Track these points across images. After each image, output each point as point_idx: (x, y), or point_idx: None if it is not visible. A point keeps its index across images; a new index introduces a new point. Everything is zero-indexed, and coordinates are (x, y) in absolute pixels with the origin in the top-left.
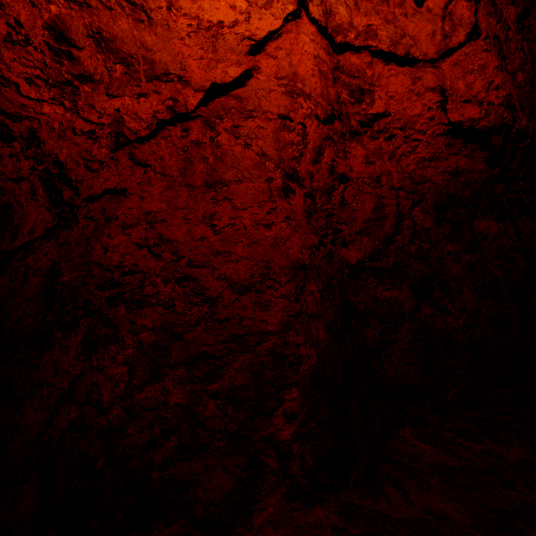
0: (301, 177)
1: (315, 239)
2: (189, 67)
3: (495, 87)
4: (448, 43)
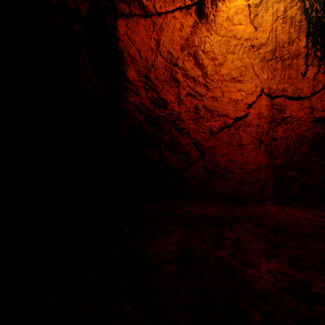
0: (262, 141)
1: (268, 158)
2: (229, 112)
3: None
4: (315, 89)
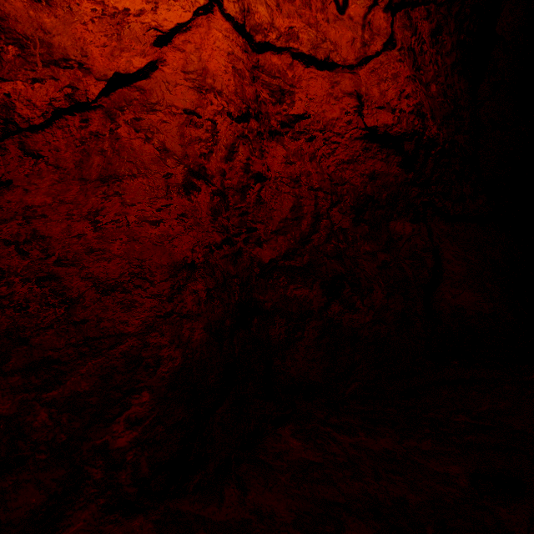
0: (209, 174)
1: (218, 237)
2: (91, 54)
3: (406, 96)
4: (367, 51)
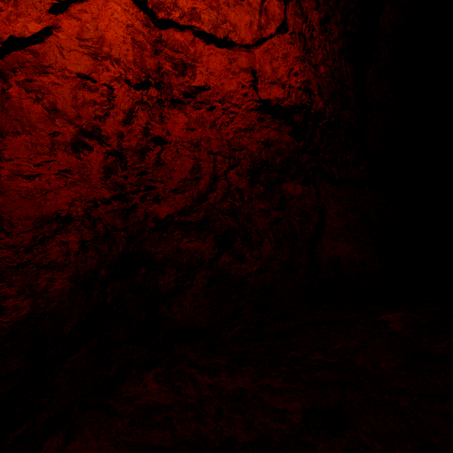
0: (105, 135)
1: (108, 193)
2: None
3: (295, 73)
4: (263, 34)
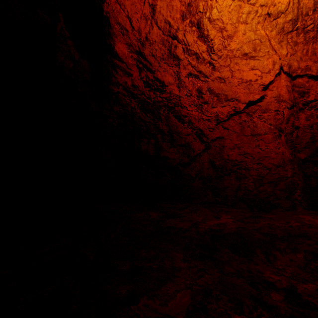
0: (282, 129)
1: (290, 151)
2: (240, 96)
3: None
4: None
